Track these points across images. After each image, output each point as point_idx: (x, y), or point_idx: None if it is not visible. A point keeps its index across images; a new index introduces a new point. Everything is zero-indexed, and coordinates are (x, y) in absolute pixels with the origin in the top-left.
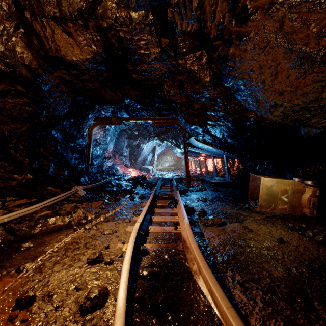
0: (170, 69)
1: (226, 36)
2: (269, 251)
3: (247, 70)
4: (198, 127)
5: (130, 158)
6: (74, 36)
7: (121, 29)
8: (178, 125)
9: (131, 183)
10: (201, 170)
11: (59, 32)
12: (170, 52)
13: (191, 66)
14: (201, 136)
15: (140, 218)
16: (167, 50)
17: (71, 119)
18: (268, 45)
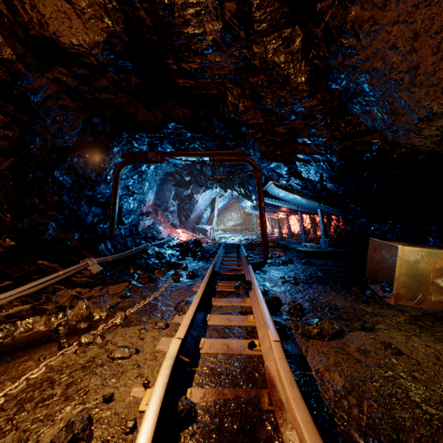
0: (239, 64)
1: None
2: None
3: (383, 49)
4: (282, 164)
5: (178, 215)
6: None
7: None
8: (248, 163)
9: (178, 251)
10: (281, 231)
11: None
12: (239, 31)
13: (275, 57)
14: (285, 179)
15: (182, 327)
16: (234, 25)
17: (85, 154)
18: None
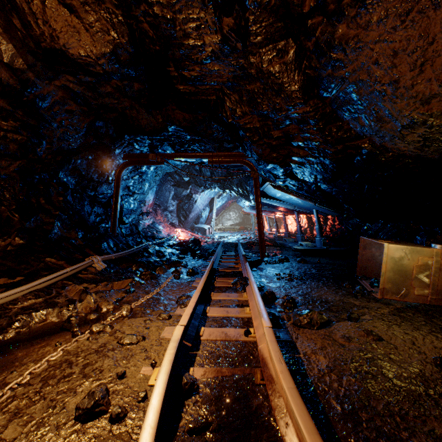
0: (236, 72)
1: (332, 6)
2: (429, 389)
3: (367, 63)
4: (278, 166)
5: (178, 214)
6: (79, 14)
7: (157, 2)
8: (246, 165)
9: (177, 250)
10: (278, 231)
11: (54, 5)
12: (237, 43)
13: (270, 67)
14: (281, 180)
15: (185, 316)
16: (232, 37)
17: (88, 156)
18: (416, 6)
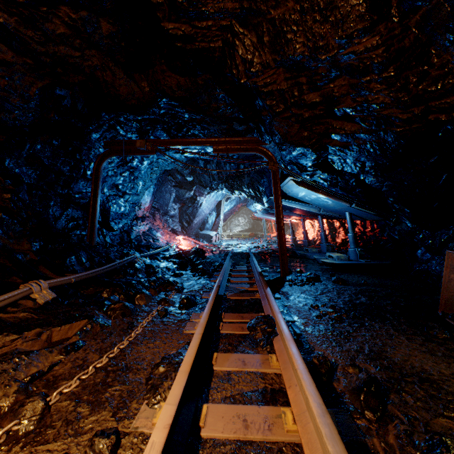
0: None
1: None
2: None
3: None
4: (309, 150)
5: (180, 219)
6: None
7: None
8: (262, 154)
9: (175, 264)
10: (295, 238)
11: None
12: None
13: None
14: (308, 174)
15: None
16: None
17: (51, 139)
18: None
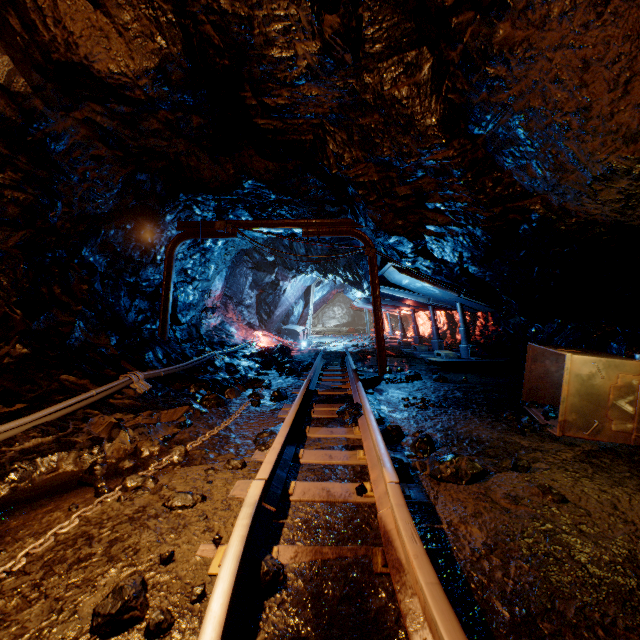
0: (344, 99)
1: None
2: None
3: (542, 82)
4: (405, 239)
5: (258, 310)
6: (109, 11)
7: None
8: (358, 237)
9: (257, 363)
10: (405, 334)
11: None
12: (344, 53)
13: (394, 90)
14: (409, 260)
15: (266, 465)
16: (337, 45)
17: (125, 224)
18: None
